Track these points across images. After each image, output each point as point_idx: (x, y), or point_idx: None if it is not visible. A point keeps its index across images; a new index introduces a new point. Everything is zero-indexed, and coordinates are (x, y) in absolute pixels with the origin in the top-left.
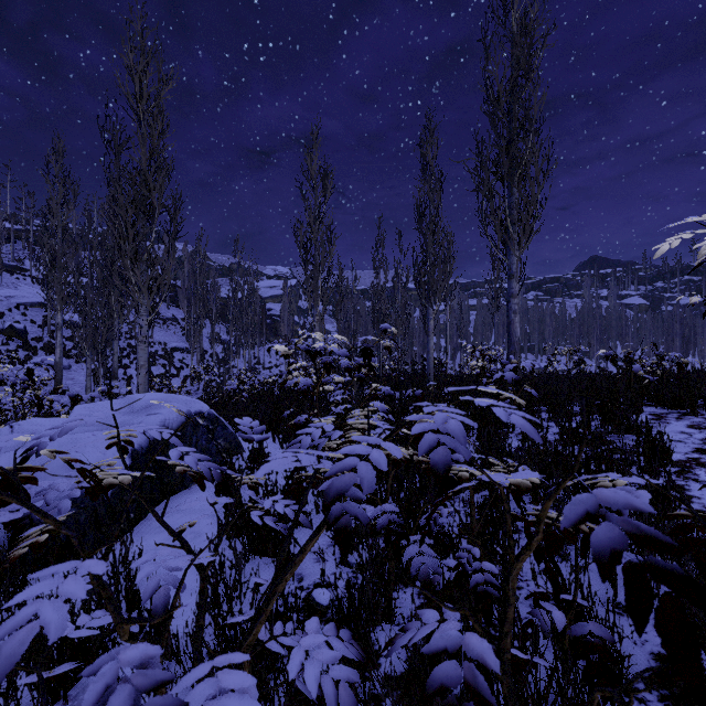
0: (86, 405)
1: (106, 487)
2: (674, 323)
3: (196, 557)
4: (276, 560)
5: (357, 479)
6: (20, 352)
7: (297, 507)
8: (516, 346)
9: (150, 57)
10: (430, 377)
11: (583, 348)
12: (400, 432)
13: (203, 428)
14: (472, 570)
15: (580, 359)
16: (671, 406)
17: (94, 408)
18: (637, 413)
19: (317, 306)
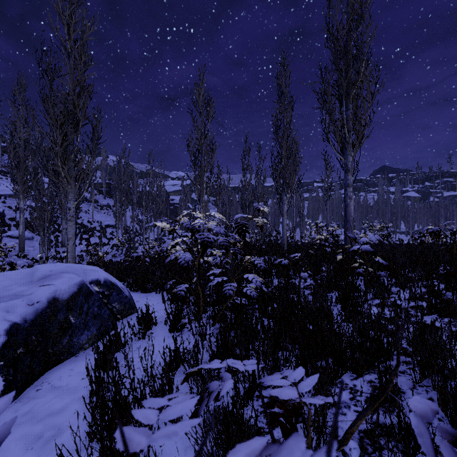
0: None
1: None
2: (440, 209)
3: None
4: None
5: None
6: None
7: None
8: (351, 224)
9: (75, 6)
10: (284, 246)
11: (391, 225)
12: None
13: (96, 296)
14: None
15: (389, 232)
16: None
17: None
18: None
19: (202, 195)
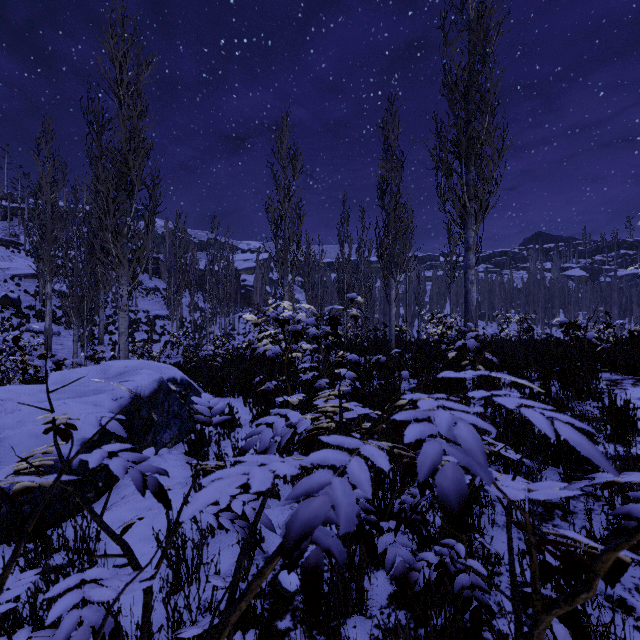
0: (62, 372)
1: (22, 490)
2: (612, 293)
3: (124, 589)
4: (240, 541)
5: (330, 491)
6: (14, 319)
7: (258, 504)
8: (473, 315)
9: (130, 44)
10: (392, 343)
11: (533, 315)
12: (376, 416)
13: (175, 394)
14: (456, 570)
15: (530, 326)
16: (625, 372)
17: (69, 375)
18: (598, 380)
19: (286, 277)
